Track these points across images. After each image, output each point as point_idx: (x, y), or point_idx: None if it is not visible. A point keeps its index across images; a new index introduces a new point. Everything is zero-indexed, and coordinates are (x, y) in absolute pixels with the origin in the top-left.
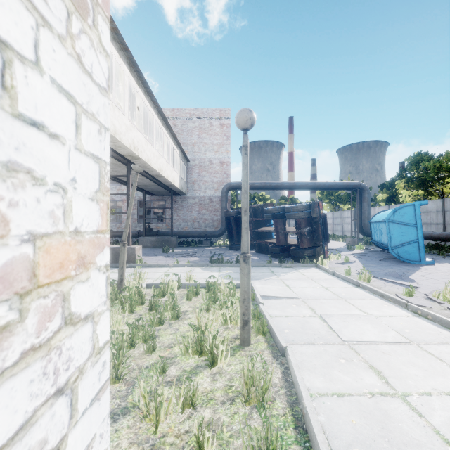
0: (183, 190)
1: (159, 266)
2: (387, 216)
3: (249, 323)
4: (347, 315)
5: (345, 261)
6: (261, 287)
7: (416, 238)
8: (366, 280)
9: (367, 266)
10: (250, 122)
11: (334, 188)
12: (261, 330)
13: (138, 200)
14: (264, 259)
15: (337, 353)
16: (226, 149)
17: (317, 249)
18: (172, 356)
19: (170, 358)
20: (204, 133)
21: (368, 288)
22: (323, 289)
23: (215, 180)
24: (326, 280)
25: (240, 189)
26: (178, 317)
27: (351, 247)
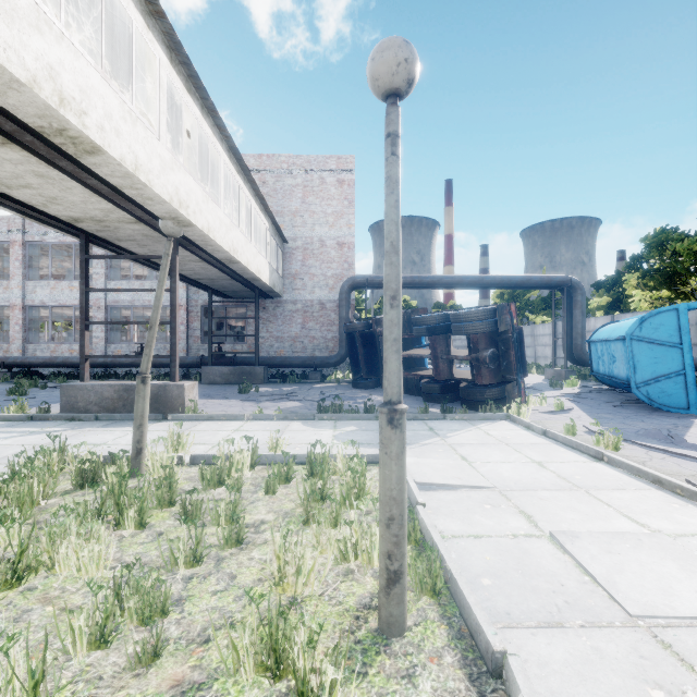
0: (277, 288)
1: (228, 419)
2: (629, 330)
3: (402, 579)
4: (610, 534)
5: (557, 409)
6: (415, 464)
7: (681, 368)
8: (611, 446)
9: (597, 418)
10: (406, 72)
11: (526, 285)
12: (428, 585)
13: (203, 306)
14: (414, 405)
15: (632, 662)
16: (348, 222)
17: (507, 387)
18: (202, 676)
19: (193, 689)
20: (312, 195)
21: (624, 465)
22: (535, 466)
23: (329, 273)
24: (534, 445)
25: (371, 287)
26: (239, 541)
27: (558, 383)
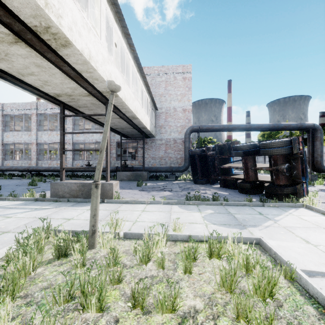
0: (153, 133)
1: (136, 203)
2: None
3: None
4: None
5: None
6: (279, 247)
7: None
8: None
9: None
10: None
11: (287, 128)
12: None
13: (117, 142)
14: (236, 195)
15: None
16: (188, 98)
17: (298, 186)
18: None
19: None
20: (170, 85)
21: None
22: None
23: (178, 124)
24: None
25: (201, 131)
26: None
27: (311, 182)
